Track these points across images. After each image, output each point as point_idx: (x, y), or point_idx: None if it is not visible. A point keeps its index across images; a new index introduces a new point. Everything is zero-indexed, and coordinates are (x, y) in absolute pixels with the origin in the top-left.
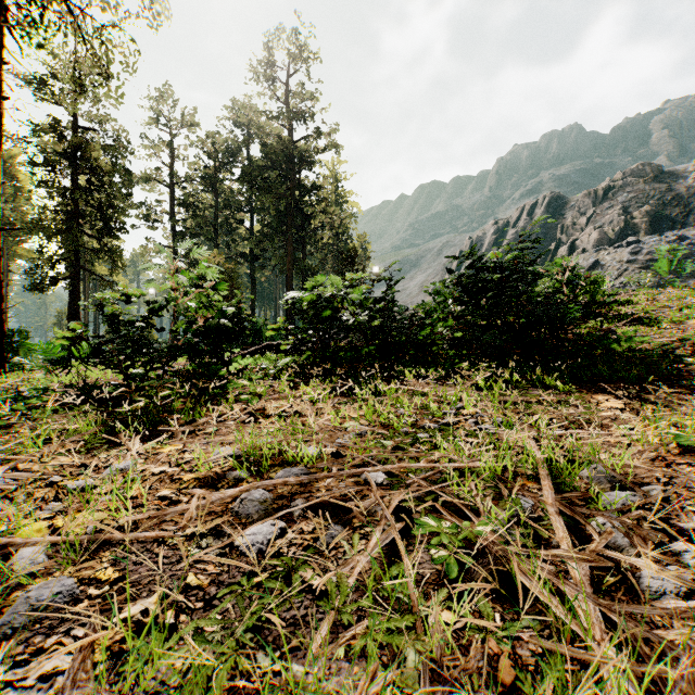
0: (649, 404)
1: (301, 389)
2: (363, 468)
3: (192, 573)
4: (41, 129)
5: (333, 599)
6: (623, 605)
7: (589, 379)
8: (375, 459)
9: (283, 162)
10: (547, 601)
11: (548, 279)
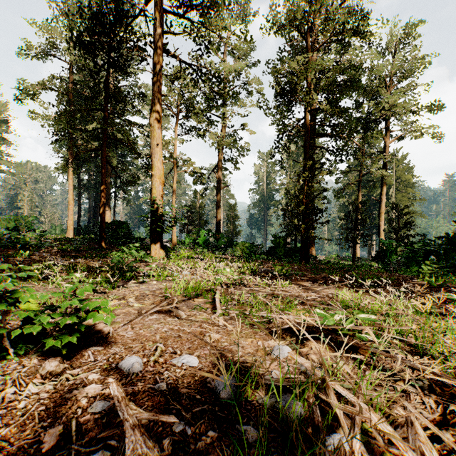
0: None
1: None
2: None
3: None
4: None
5: None
6: None
7: None
8: None
9: None
10: None
11: None
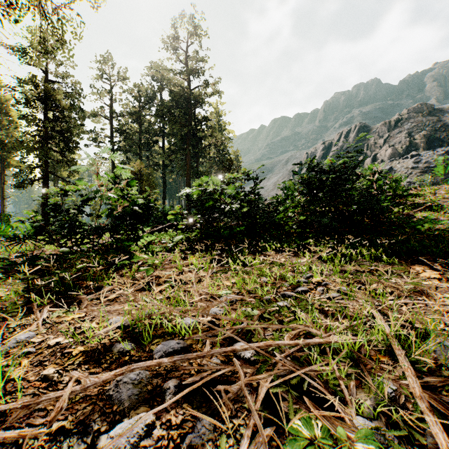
0: None
1: (188, 260)
2: (232, 346)
3: None
4: (24, 81)
5: None
6: None
7: (403, 252)
8: (243, 330)
9: (184, 103)
10: None
11: (362, 179)
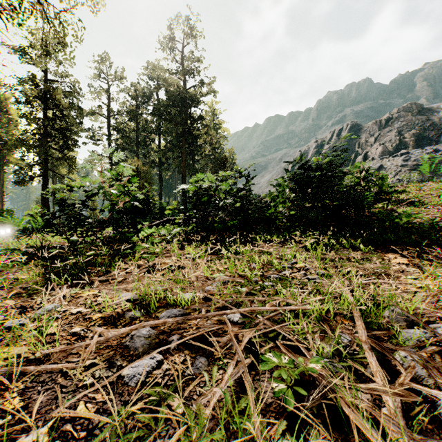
0: (425, 260)
1: (186, 249)
2: (223, 311)
3: (83, 402)
4: (24, 81)
5: (191, 432)
6: (434, 440)
7: (381, 243)
8: (233, 302)
9: (180, 102)
10: (369, 433)
11: (351, 177)
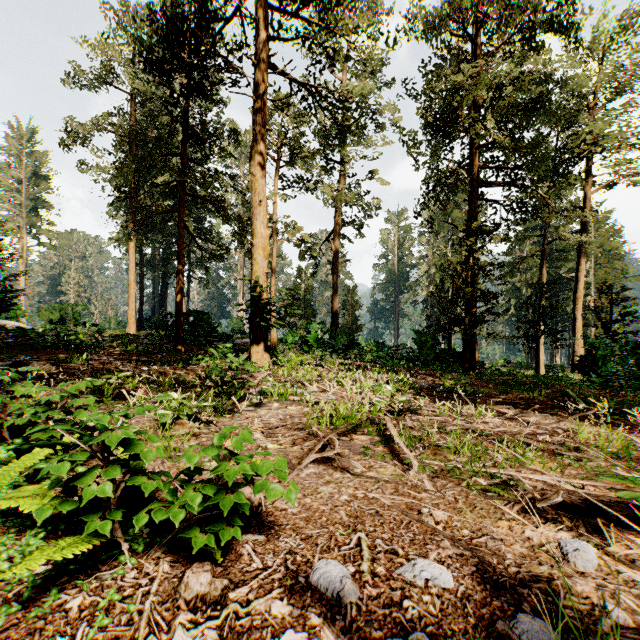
0: None
1: None
2: None
3: None
4: None
5: None
6: None
7: None
8: None
9: None
10: None
11: None
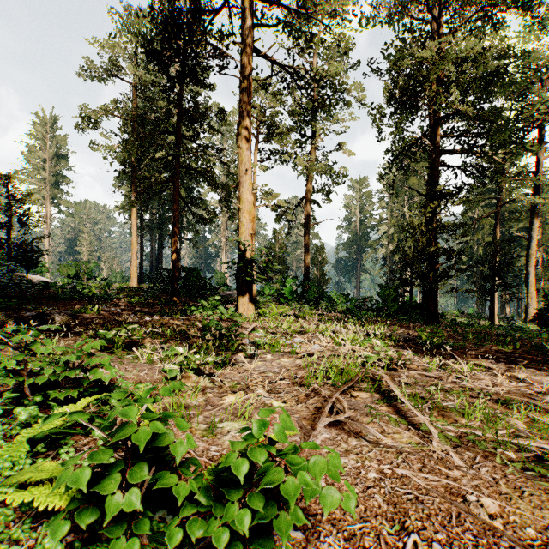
0: None
1: None
2: None
3: None
4: None
5: None
6: None
7: None
8: None
9: None
10: None
11: None
